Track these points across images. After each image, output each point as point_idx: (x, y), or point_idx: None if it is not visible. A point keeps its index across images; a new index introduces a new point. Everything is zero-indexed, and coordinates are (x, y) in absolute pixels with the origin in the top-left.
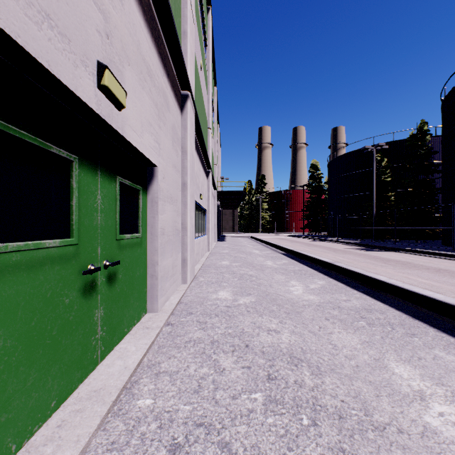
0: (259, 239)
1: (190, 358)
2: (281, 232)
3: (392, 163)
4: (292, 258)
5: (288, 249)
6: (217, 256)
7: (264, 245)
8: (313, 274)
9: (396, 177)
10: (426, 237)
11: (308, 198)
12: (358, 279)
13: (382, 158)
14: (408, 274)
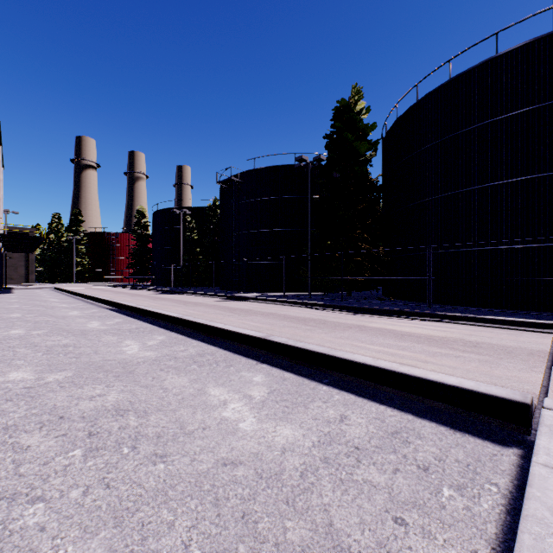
0: (65, 289)
1: (1, 323)
2: (105, 283)
3: (201, 225)
4: (90, 302)
5: (88, 296)
6: (4, 303)
7: (69, 295)
8: (96, 308)
9: (203, 236)
10: (219, 284)
11: (135, 246)
12: (116, 306)
13: (191, 219)
14: (153, 302)
